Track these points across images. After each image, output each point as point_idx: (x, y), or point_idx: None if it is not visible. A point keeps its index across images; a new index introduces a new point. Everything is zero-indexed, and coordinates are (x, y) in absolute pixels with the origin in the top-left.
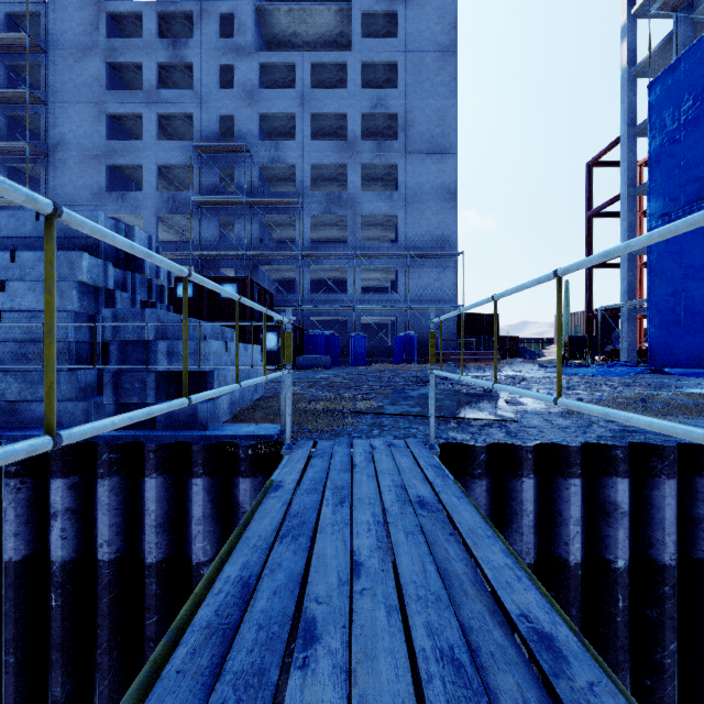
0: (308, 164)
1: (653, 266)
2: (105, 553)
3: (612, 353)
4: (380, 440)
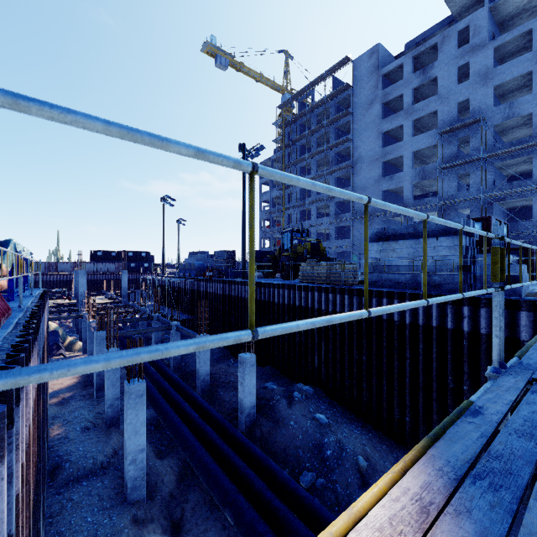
0: None
1: None
2: (483, 331)
3: None
4: None
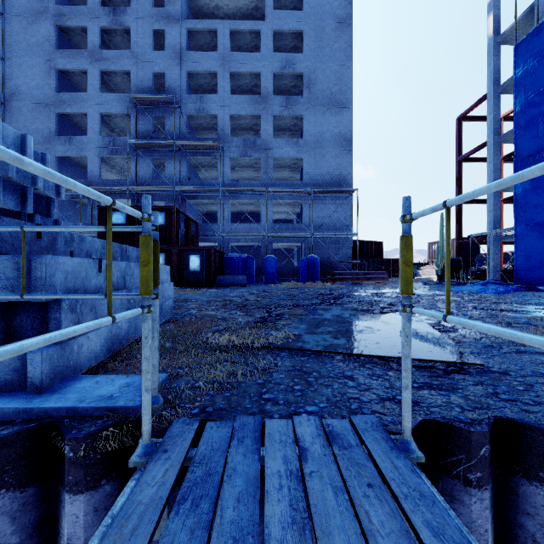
0: (228, 114)
1: (519, 200)
2: None
3: (478, 273)
4: (309, 420)
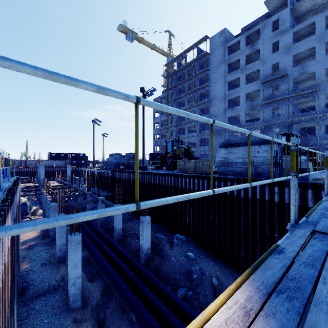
0: (323, 69)
1: None
2: (286, 201)
3: None
4: None
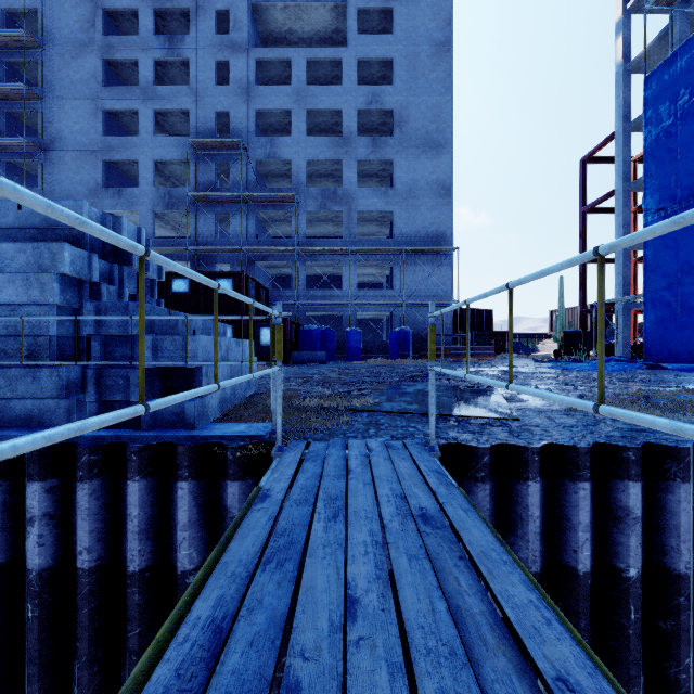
0: (304, 160)
1: (649, 261)
2: (84, 561)
3: (606, 348)
4: (376, 441)
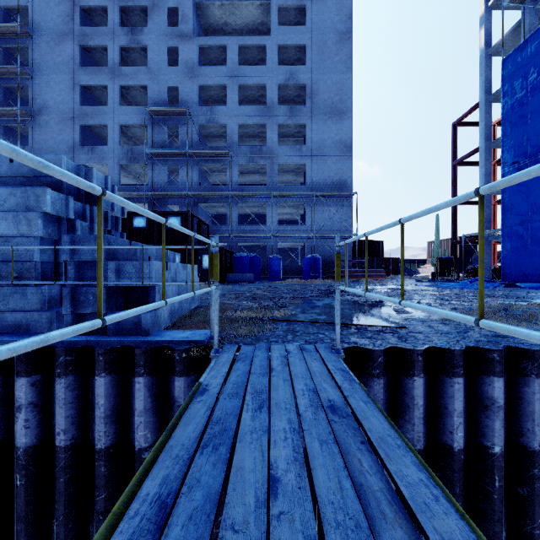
0: (236, 124)
1: (506, 203)
2: (61, 440)
3: (472, 271)
4: (293, 345)
